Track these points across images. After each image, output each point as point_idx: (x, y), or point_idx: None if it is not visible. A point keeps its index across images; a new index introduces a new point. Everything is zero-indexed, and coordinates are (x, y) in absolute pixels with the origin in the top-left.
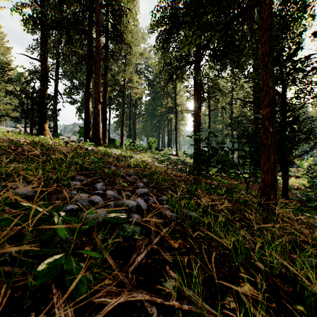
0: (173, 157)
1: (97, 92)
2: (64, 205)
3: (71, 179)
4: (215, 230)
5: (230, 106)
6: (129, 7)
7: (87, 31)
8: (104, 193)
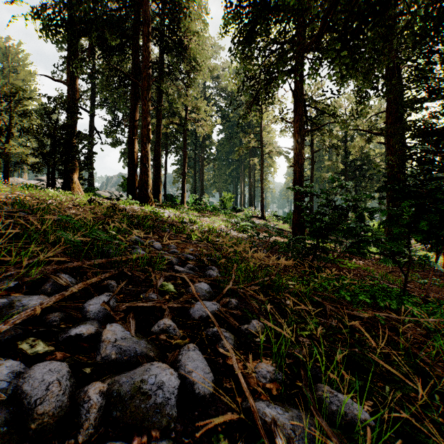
0: (257, 221)
1: (145, 125)
2: None
3: (41, 283)
4: None
5: (343, 144)
6: None
7: (132, 36)
8: (99, 332)
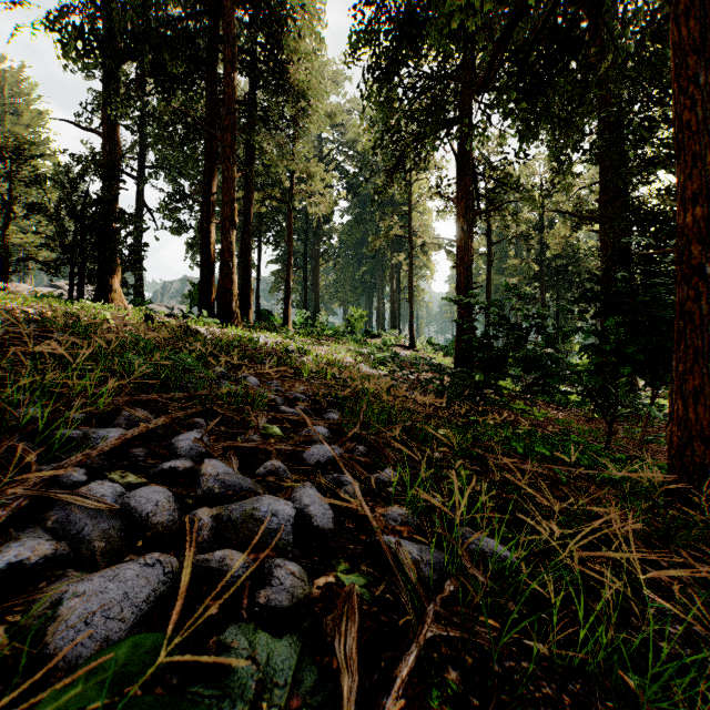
0: (403, 352)
1: (227, 202)
2: (0, 542)
3: (109, 418)
4: (576, 613)
5: (538, 232)
6: (302, 2)
7: (207, 62)
8: (195, 468)
